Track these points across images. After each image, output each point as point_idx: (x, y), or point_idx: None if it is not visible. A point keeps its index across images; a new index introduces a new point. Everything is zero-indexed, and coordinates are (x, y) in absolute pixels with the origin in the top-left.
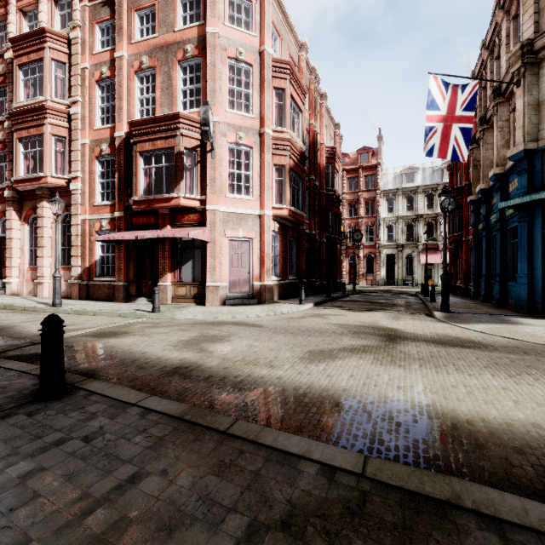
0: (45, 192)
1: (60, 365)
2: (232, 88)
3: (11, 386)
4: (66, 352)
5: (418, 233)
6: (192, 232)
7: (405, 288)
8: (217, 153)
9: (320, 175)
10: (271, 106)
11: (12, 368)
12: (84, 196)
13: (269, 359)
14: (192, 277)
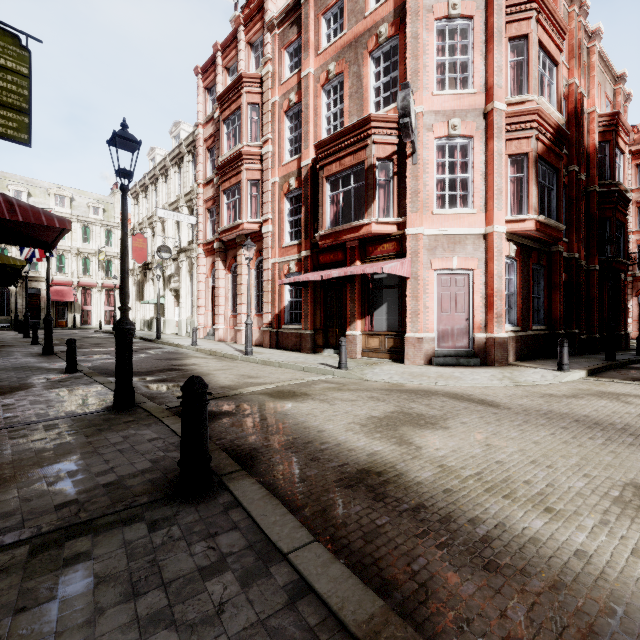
0: (243, 240)
1: (202, 450)
2: (441, 62)
3: (163, 461)
4: (238, 415)
5: None
6: (387, 266)
7: None
8: (420, 156)
9: (587, 164)
10: (503, 68)
11: (177, 431)
12: (274, 238)
13: (536, 488)
14: (387, 325)
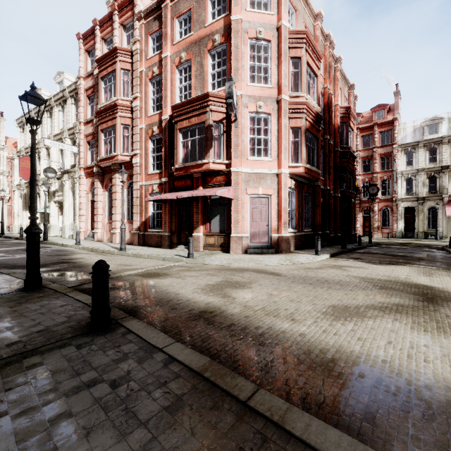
0: (117, 167)
1: (106, 304)
2: (252, 65)
3: (75, 316)
4: (121, 289)
5: (443, 185)
6: (219, 191)
7: (427, 241)
8: (240, 122)
9: (334, 135)
10: (287, 75)
11: (80, 300)
12: (141, 167)
13: (290, 311)
14: (219, 229)
